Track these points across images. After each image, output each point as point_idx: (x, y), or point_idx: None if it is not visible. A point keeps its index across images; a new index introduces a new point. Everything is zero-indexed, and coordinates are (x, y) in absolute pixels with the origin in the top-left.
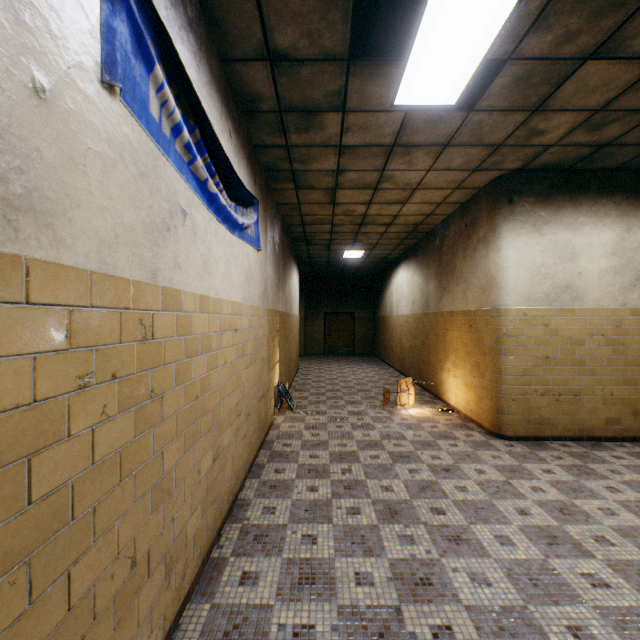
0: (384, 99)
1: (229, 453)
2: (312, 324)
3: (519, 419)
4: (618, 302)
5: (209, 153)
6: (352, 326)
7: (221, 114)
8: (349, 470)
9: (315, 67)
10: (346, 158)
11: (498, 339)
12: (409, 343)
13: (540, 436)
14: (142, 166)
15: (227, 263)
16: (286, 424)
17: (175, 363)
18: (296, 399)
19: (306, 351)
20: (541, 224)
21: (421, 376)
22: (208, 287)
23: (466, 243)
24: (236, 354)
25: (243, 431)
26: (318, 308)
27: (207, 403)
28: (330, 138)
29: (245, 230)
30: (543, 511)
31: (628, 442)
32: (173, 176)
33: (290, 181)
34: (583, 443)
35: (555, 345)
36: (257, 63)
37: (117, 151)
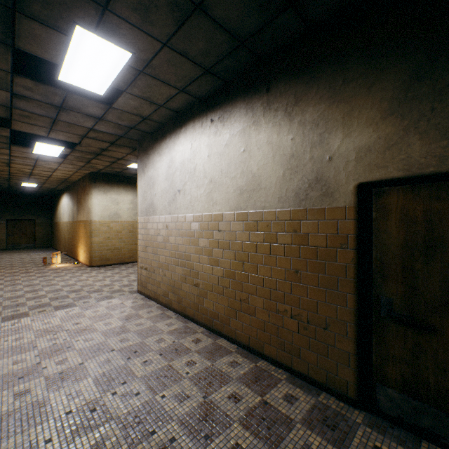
0: (29, 151)
1: None
2: None
3: (99, 259)
4: (133, 219)
5: None
6: (34, 228)
7: None
8: (15, 282)
9: None
10: (15, 158)
11: (91, 231)
12: (68, 236)
13: (107, 264)
14: None
15: None
16: None
17: None
18: None
19: None
20: (107, 191)
21: (72, 252)
22: None
23: (84, 193)
24: None
25: None
26: (1, 216)
27: None
28: (5, 153)
29: None
30: (86, 277)
31: (136, 263)
32: None
33: None
34: (121, 265)
35: (112, 233)
36: None
37: None
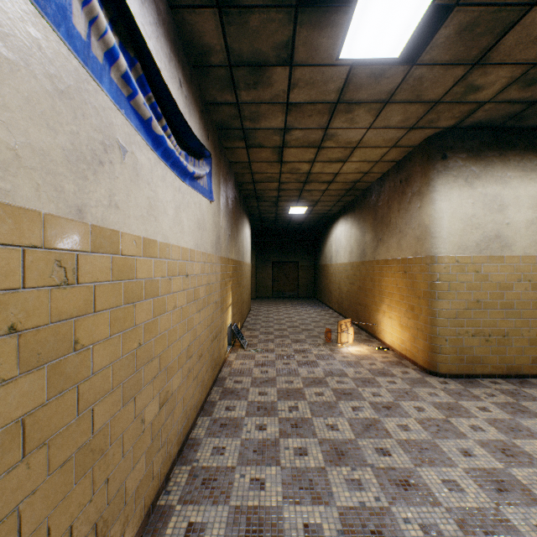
0: (330, 52)
1: (179, 395)
2: (262, 271)
3: (452, 358)
4: None
5: (154, 93)
6: (296, 273)
7: (170, 61)
8: (296, 408)
9: (263, 15)
10: (293, 116)
11: (432, 284)
12: (347, 288)
13: (471, 374)
14: (61, 83)
15: (177, 209)
16: (238, 361)
17: (110, 310)
18: (247, 338)
19: (257, 295)
20: (472, 178)
21: (358, 317)
22: (154, 231)
23: (401, 197)
24: (187, 298)
25: (195, 372)
26: (267, 258)
27: (153, 349)
28: (278, 95)
29: (197, 180)
30: (486, 452)
31: None
32: (107, 106)
33: (241, 140)
34: (511, 380)
35: (485, 290)
36: (206, 10)
37: (18, 53)
